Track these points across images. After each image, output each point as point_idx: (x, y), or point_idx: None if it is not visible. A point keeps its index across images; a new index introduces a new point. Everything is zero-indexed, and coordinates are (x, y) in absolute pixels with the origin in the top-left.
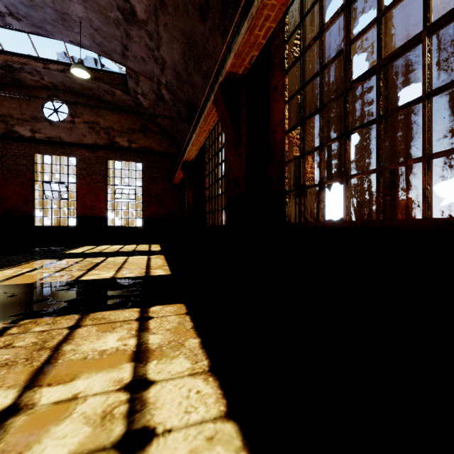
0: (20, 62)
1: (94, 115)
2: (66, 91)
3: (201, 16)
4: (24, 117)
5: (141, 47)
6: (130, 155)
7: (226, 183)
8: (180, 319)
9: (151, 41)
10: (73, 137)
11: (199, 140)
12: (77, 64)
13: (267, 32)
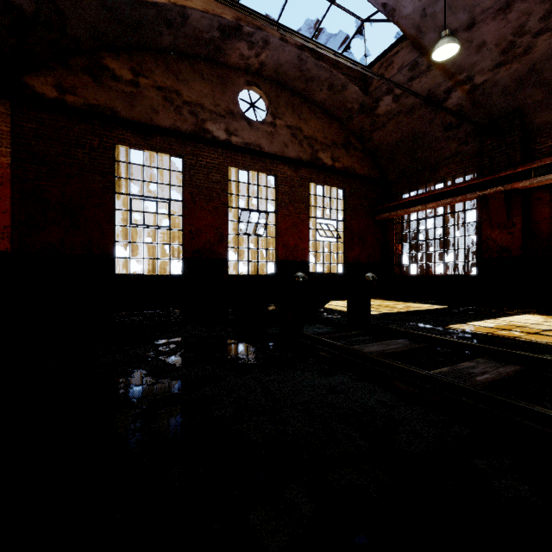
0: (254, 23)
1: (297, 118)
2: (266, 79)
3: None
4: (218, 109)
5: (505, 28)
6: (333, 178)
7: None
8: None
9: (539, 21)
10: (274, 146)
11: None
12: (456, 38)
13: None
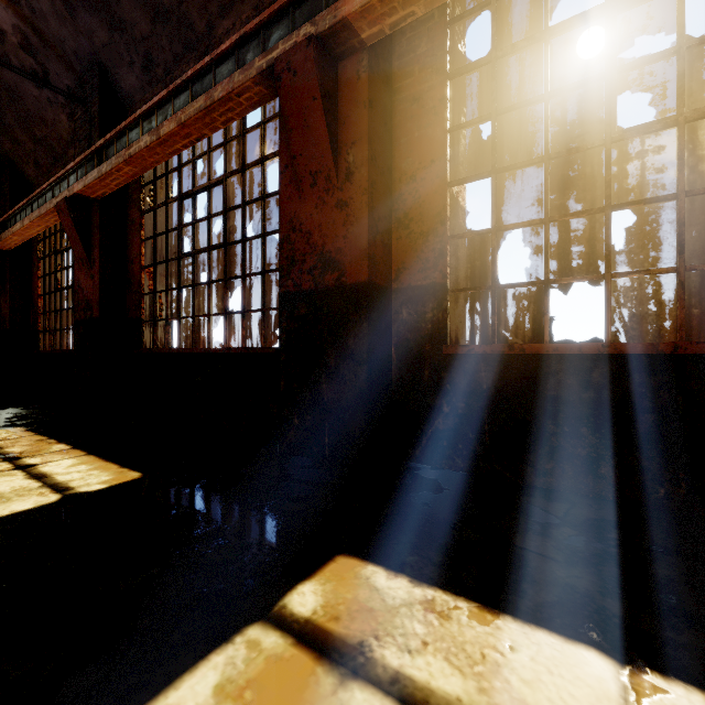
0: None
1: None
2: None
3: None
4: None
5: None
6: None
7: None
8: None
9: None
10: None
11: None
12: None
13: (17, 244)
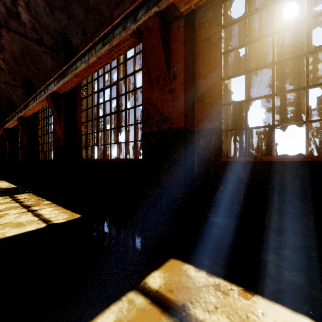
0: None
1: None
2: None
3: (13, 80)
4: None
5: None
6: None
7: (23, 146)
8: (2, 181)
9: None
10: None
11: (13, 124)
12: None
13: (30, 114)
